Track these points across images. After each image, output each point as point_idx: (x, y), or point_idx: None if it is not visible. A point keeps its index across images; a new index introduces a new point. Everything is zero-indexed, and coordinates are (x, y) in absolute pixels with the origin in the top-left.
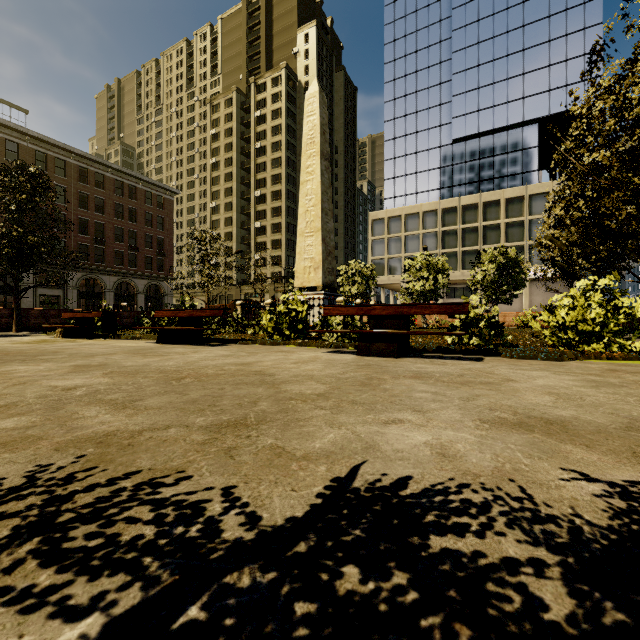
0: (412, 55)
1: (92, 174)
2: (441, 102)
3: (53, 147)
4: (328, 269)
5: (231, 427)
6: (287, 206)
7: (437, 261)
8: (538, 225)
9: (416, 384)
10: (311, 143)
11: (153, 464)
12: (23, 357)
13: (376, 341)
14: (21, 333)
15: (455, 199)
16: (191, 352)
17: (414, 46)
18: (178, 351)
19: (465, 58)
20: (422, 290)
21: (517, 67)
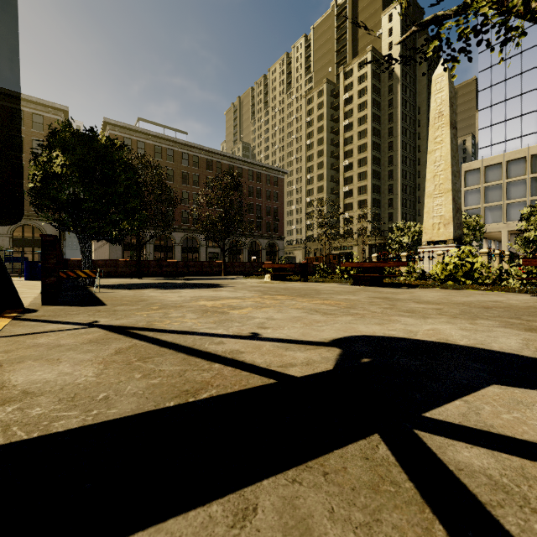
0: None
1: (235, 168)
2: None
3: (215, 155)
4: (457, 224)
5: None
6: (372, 170)
7: None
8: None
9: None
10: (439, 117)
11: None
12: (313, 291)
13: None
14: (228, 277)
15: None
16: (409, 292)
17: None
18: (395, 291)
19: None
20: None
21: None
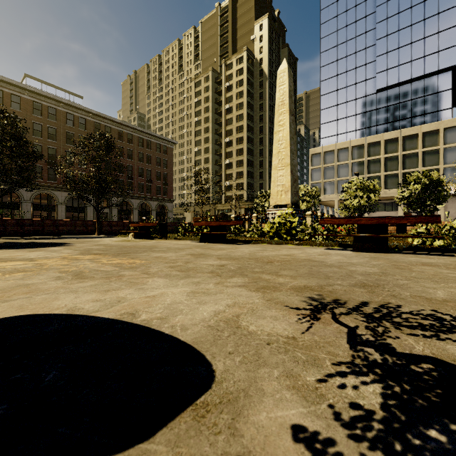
0: (343, 29)
1: (125, 134)
2: (366, 62)
3: (104, 119)
4: (294, 192)
5: (367, 286)
6: (247, 148)
7: (369, 183)
8: (452, 152)
9: (436, 269)
10: (282, 104)
11: (366, 299)
12: (145, 249)
13: (368, 242)
14: (101, 236)
15: (379, 135)
16: (235, 248)
17: (344, 22)
18: (225, 247)
19: (387, 26)
20: (357, 205)
21: (433, 28)
